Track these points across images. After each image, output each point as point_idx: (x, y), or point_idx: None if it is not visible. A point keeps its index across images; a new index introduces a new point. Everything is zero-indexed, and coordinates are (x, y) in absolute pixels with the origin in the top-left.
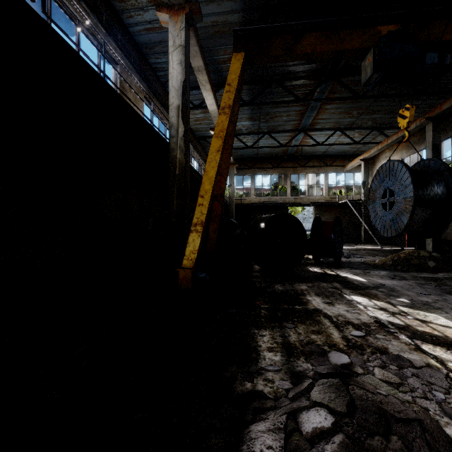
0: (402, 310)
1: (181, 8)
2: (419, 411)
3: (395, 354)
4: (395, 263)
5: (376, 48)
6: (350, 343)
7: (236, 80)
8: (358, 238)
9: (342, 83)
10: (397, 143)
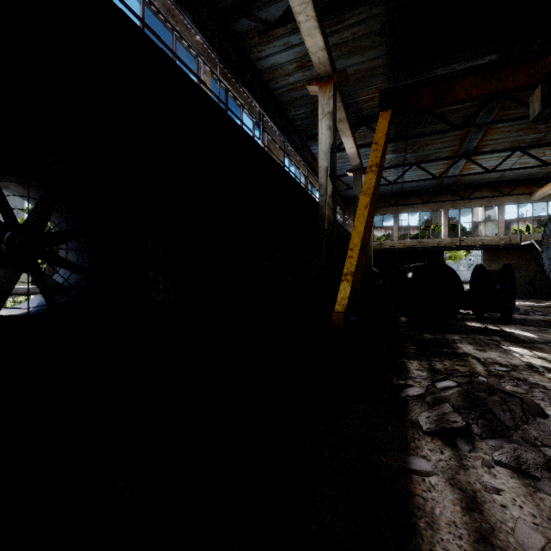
0: None
1: (330, 78)
2: (525, 397)
3: (532, 382)
4: None
5: (545, 84)
6: (491, 373)
7: (383, 138)
8: None
9: (517, 100)
10: None
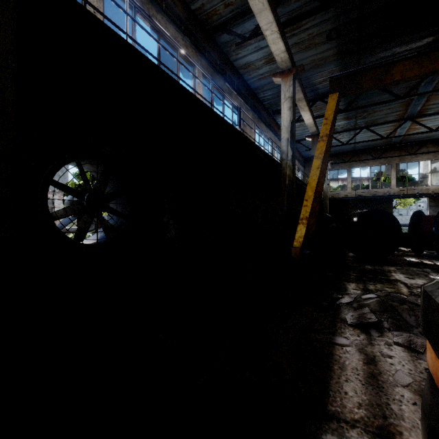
0: None
1: (290, 71)
2: None
3: None
4: None
5: None
6: (413, 293)
7: (331, 114)
8: None
9: None
10: None
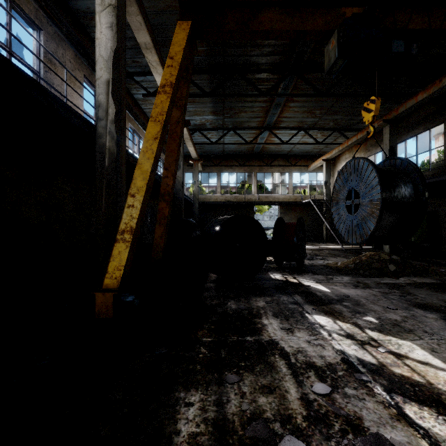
0: (371, 336)
1: None
2: None
3: (373, 433)
4: (357, 266)
5: (341, 30)
6: (312, 412)
7: (180, 53)
8: (320, 236)
9: (305, 79)
10: (356, 145)
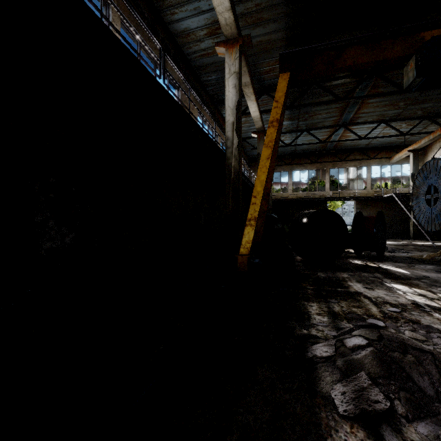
0: None
1: (236, 41)
2: (434, 350)
3: (425, 325)
4: None
5: (419, 55)
6: (386, 315)
7: (282, 97)
8: (406, 233)
9: (386, 79)
10: None
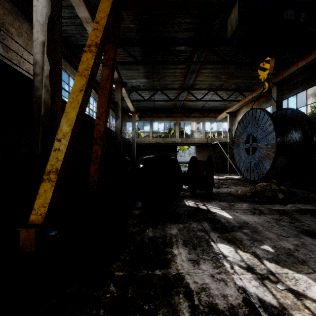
0: (269, 269)
1: None
2: None
3: None
4: (253, 194)
5: (241, 1)
6: None
7: (105, 18)
8: (225, 168)
9: (214, 51)
10: (251, 102)
